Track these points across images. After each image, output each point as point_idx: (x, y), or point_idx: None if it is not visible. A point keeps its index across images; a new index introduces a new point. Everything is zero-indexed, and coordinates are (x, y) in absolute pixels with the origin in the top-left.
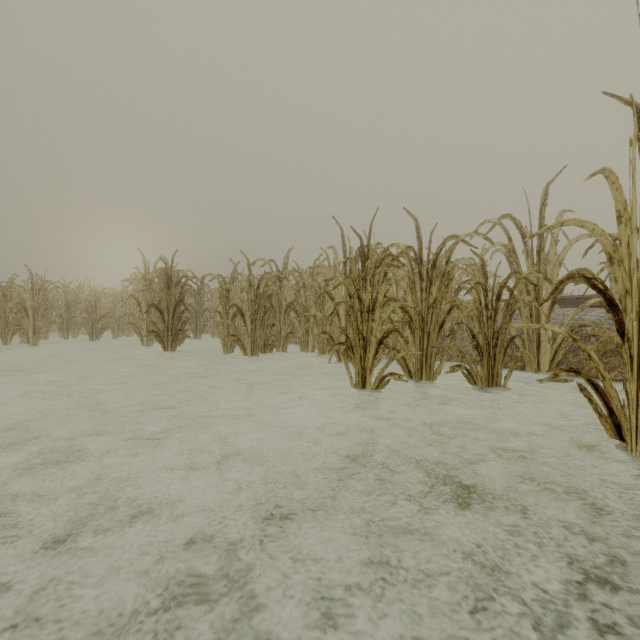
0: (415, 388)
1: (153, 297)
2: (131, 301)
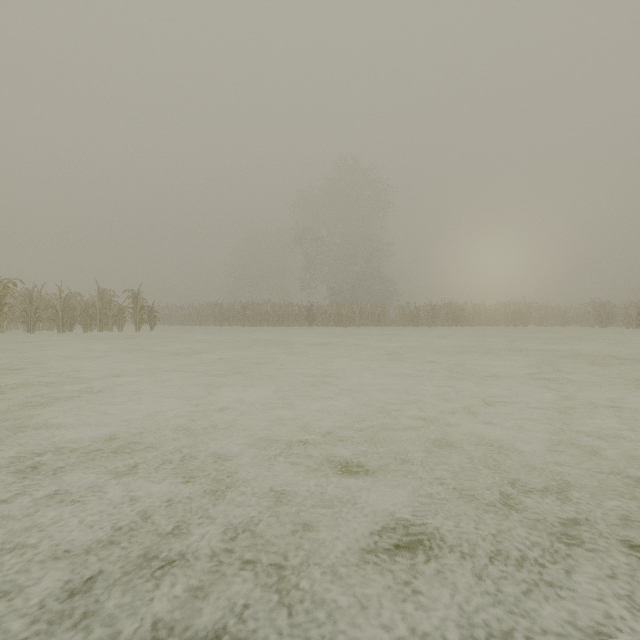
0: None
1: (594, 312)
2: (577, 312)
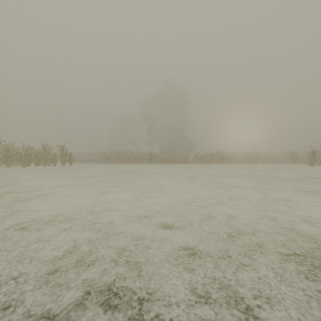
0: None
1: (289, 156)
2: (281, 156)
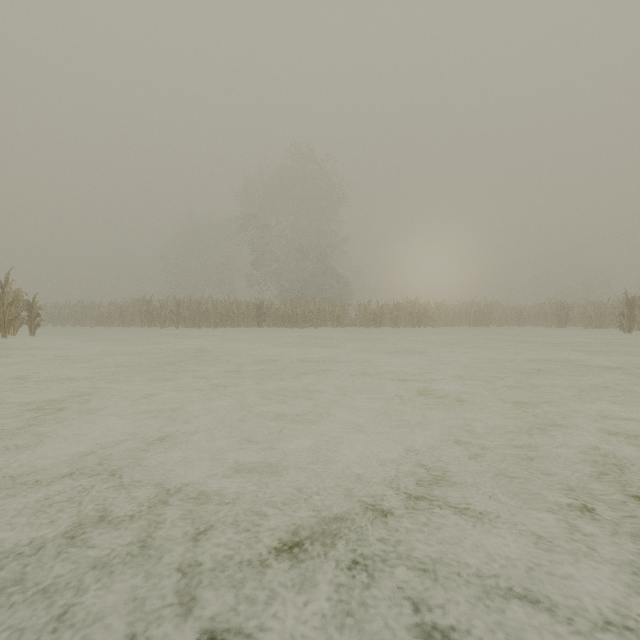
0: (637, 332)
1: (551, 312)
2: (531, 312)
